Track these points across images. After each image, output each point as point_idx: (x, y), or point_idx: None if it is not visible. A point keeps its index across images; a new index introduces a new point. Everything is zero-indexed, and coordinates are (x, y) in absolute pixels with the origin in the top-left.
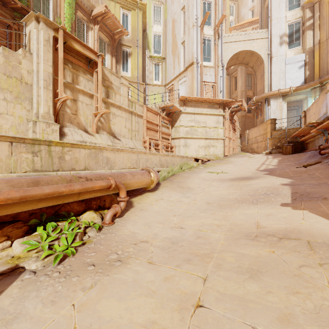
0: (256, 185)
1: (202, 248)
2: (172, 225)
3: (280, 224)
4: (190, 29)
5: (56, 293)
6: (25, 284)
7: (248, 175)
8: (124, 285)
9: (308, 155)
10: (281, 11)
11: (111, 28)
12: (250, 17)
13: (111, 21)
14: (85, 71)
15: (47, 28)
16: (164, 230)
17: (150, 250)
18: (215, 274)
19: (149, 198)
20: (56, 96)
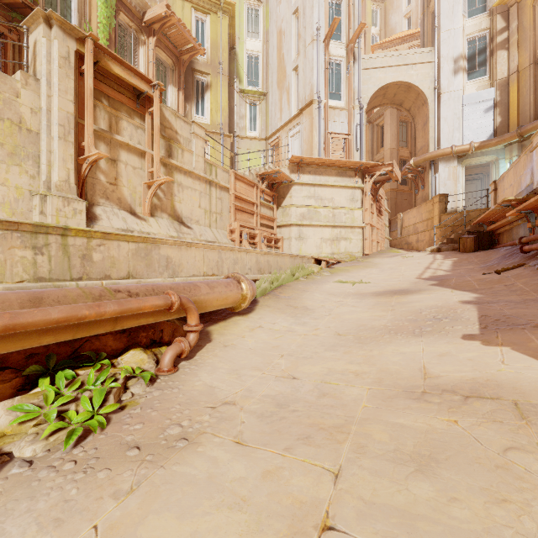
0: (418, 304)
1: (331, 415)
2: (278, 373)
3: (463, 371)
4: (307, 46)
5: (65, 504)
6: (10, 486)
7: (403, 287)
8: (190, 486)
9: (501, 253)
10: (457, 18)
11: (177, 43)
12: (404, 29)
13: (176, 31)
14: (131, 111)
15: (64, 36)
16: (263, 382)
17: (239, 418)
18: (355, 464)
19: (239, 325)
20: (82, 154)
